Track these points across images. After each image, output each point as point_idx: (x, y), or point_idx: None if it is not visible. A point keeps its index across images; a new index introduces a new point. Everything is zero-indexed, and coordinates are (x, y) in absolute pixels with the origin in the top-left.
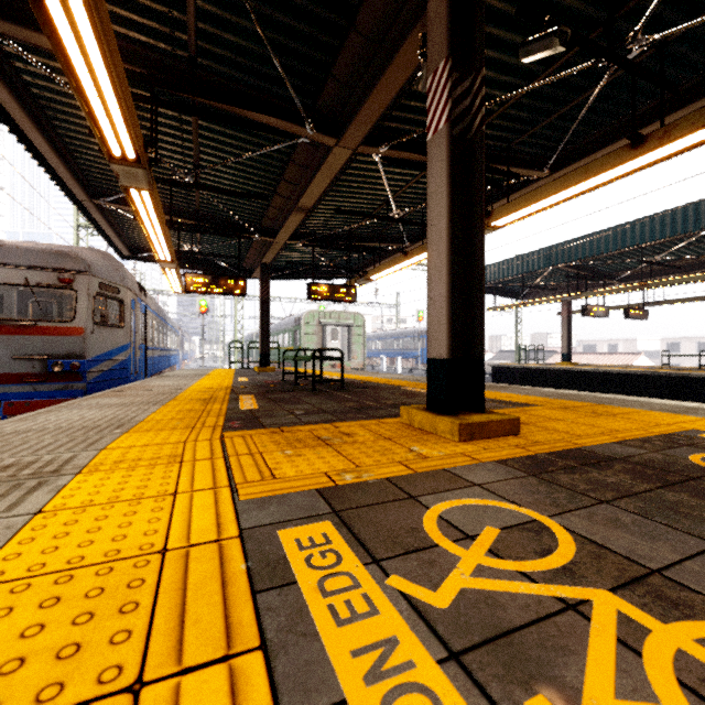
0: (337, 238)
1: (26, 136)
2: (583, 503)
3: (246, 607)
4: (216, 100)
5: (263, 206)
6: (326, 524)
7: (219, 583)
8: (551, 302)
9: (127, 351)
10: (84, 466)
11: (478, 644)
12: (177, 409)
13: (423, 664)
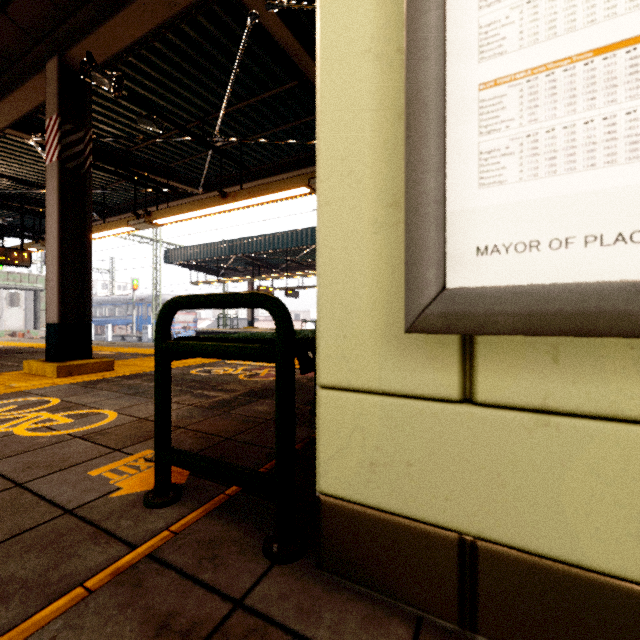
0: (3, 197)
1: None
2: (91, 392)
3: None
4: None
5: None
6: None
7: None
8: (237, 281)
9: None
10: None
11: None
12: None
13: None
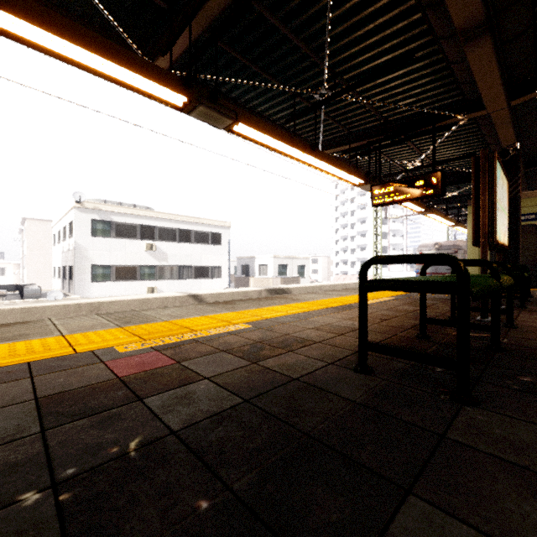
0: None
1: None
2: None
3: None
4: None
5: None
6: None
7: None
8: None
9: None
10: None
11: None
12: None
13: None
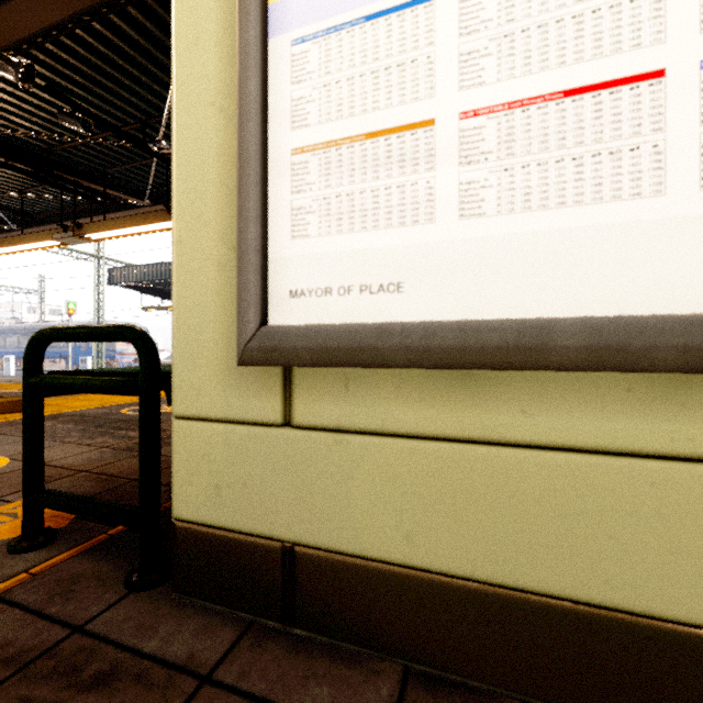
0: None
1: None
2: None
3: None
4: None
5: None
6: None
7: None
8: None
9: None
10: None
11: None
12: None
13: None
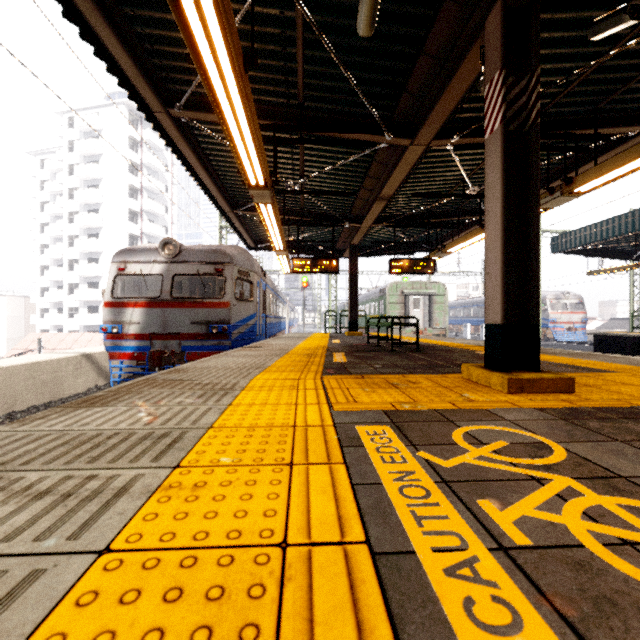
0: (416, 217)
1: (198, 176)
2: (596, 439)
3: (337, 451)
4: (316, 131)
5: (352, 199)
6: (385, 427)
7: (323, 441)
8: None
9: (254, 319)
10: (244, 387)
11: (461, 481)
12: (291, 360)
13: (426, 481)
